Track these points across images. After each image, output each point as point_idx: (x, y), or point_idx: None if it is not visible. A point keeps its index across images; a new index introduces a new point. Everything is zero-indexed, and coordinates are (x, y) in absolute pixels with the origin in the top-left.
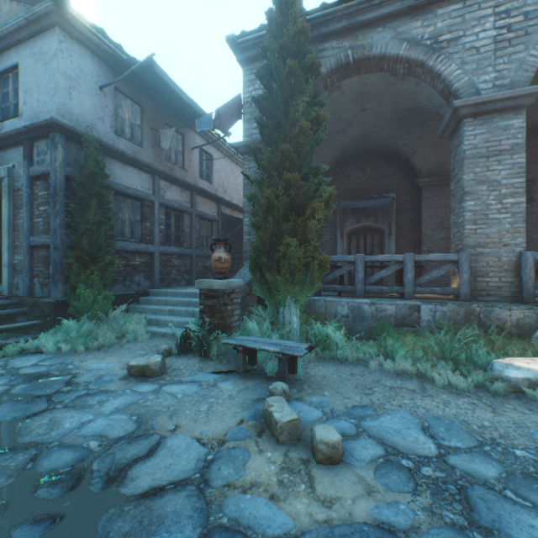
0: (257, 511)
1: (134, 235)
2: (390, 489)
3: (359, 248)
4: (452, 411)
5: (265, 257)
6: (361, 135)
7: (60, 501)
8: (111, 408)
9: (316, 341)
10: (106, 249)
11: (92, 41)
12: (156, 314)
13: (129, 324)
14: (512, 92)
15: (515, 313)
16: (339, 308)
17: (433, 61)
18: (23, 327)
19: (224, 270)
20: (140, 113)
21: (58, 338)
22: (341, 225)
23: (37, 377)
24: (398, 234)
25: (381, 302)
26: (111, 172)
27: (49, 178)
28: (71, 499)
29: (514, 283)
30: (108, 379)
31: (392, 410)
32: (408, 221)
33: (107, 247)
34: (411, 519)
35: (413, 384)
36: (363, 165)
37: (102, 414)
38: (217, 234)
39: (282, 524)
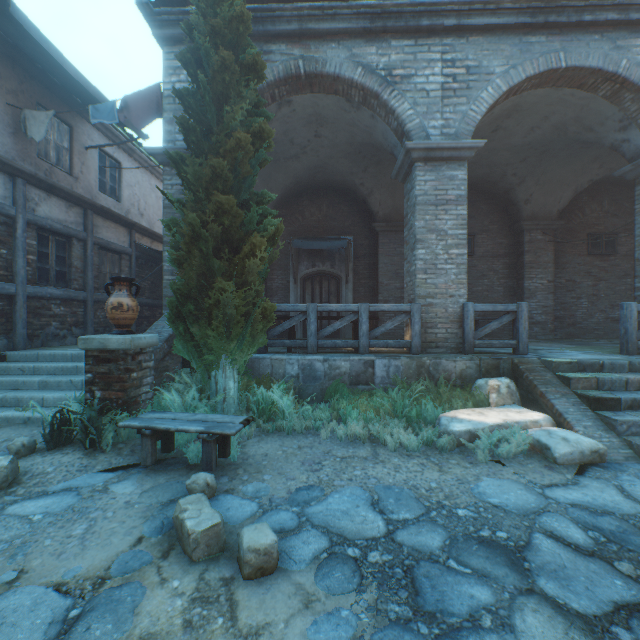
0: None
1: None
2: (332, 593)
3: (315, 296)
4: (403, 476)
5: (191, 304)
6: (316, 166)
7: None
8: None
9: (259, 410)
10: None
11: None
12: (17, 390)
13: None
14: (457, 142)
15: (459, 364)
16: (288, 367)
17: (388, 95)
18: None
19: (128, 321)
20: None
21: None
22: (295, 269)
23: None
24: (355, 282)
25: (335, 358)
26: None
27: None
28: None
29: (459, 334)
30: None
31: (341, 486)
32: (366, 268)
33: None
34: (354, 628)
35: (365, 450)
36: (319, 200)
37: None
38: (129, 271)
39: None
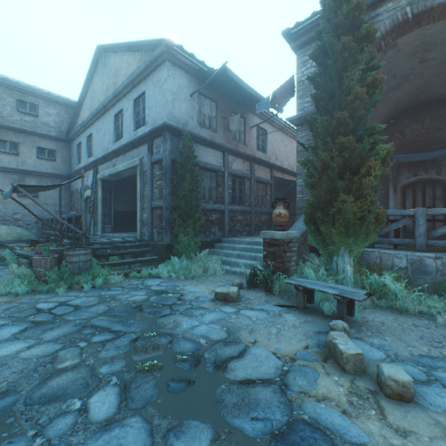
0: (332, 418)
1: (211, 198)
2: None
3: (415, 201)
4: None
5: (318, 212)
6: (418, 87)
7: (190, 371)
8: (208, 319)
9: (371, 290)
10: (195, 208)
11: (186, 64)
12: (227, 257)
13: (210, 262)
14: None
15: None
16: (395, 260)
17: None
18: (149, 260)
19: (283, 223)
20: (215, 107)
21: (168, 269)
22: (394, 180)
23: (161, 292)
24: None
25: None
26: (197, 154)
27: (162, 163)
28: (196, 372)
29: None
30: (202, 300)
31: None
32: None
33: (195, 207)
34: None
35: None
36: (421, 116)
37: (204, 322)
38: (270, 194)
39: (356, 435)
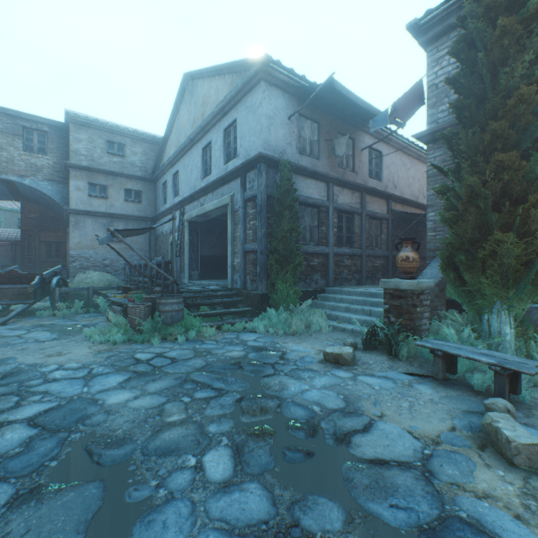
0: (501, 522)
1: (312, 239)
2: None
3: None
4: None
5: (461, 255)
6: None
7: (307, 441)
8: (319, 383)
9: None
10: (295, 252)
11: (284, 82)
12: (333, 310)
13: (313, 316)
14: None
15: None
16: None
17: None
18: (242, 311)
19: (411, 270)
20: (317, 129)
21: (264, 322)
22: None
23: (259, 349)
24: None
25: None
26: (296, 187)
27: (256, 199)
28: (314, 443)
29: None
30: (308, 360)
31: None
32: None
33: (295, 250)
34: None
35: None
36: None
37: (314, 386)
38: (386, 232)
39: None
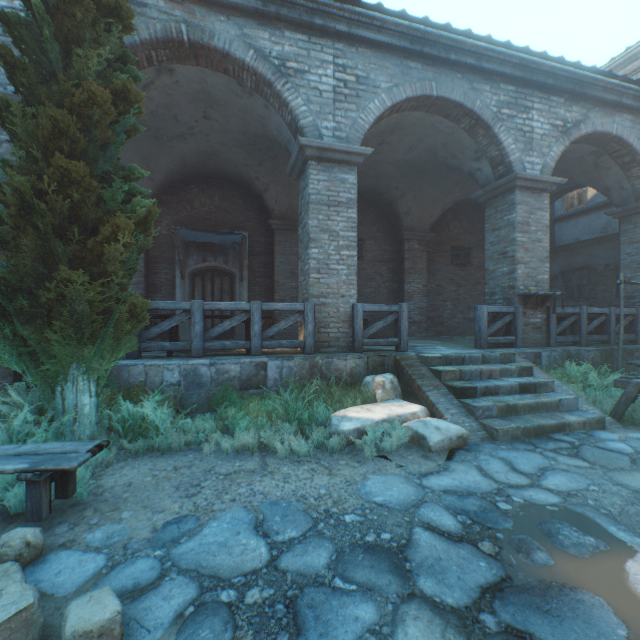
0: None
1: None
2: None
3: (206, 293)
4: (292, 487)
5: (24, 299)
6: (206, 151)
7: None
8: None
9: (126, 428)
10: None
11: None
12: None
13: None
14: (348, 146)
15: (350, 362)
16: (167, 374)
17: (281, 86)
18: None
19: None
20: None
21: None
22: (183, 263)
23: None
24: (251, 280)
25: (223, 361)
26: None
27: None
28: None
29: (350, 334)
30: None
31: (222, 511)
32: (262, 266)
33: None
34: None
35: (254, 462)
36: (211, 190)
37: None
38: None
39: None
